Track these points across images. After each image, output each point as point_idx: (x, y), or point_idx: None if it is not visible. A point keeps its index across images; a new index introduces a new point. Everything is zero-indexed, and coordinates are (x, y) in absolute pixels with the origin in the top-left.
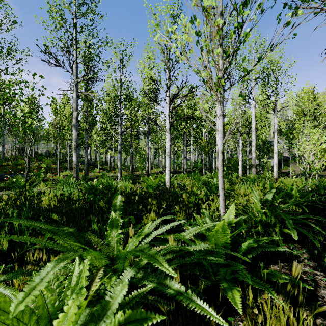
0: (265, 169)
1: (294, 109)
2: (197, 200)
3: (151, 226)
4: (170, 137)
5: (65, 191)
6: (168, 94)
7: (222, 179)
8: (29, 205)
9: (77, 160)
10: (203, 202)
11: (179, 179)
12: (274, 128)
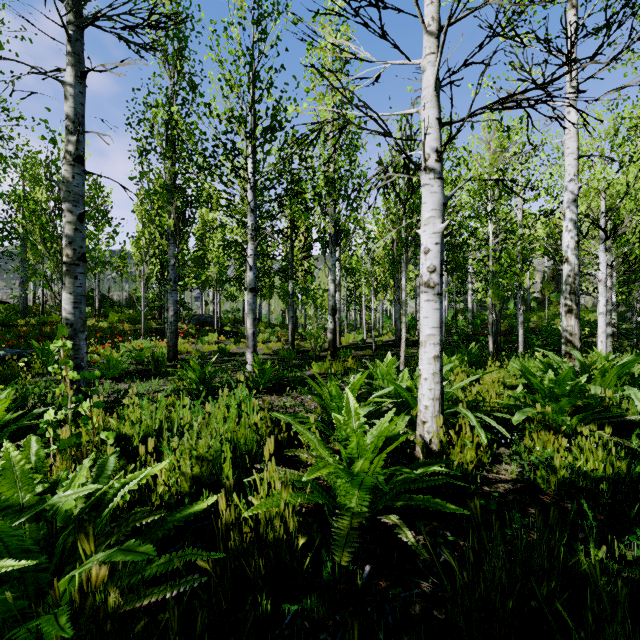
0: None
1: None
2: None
3: None
4: (444, 197)
5: None
6: None
7: None
8: None
9: (78, 310)
10: None
11: None
12: None
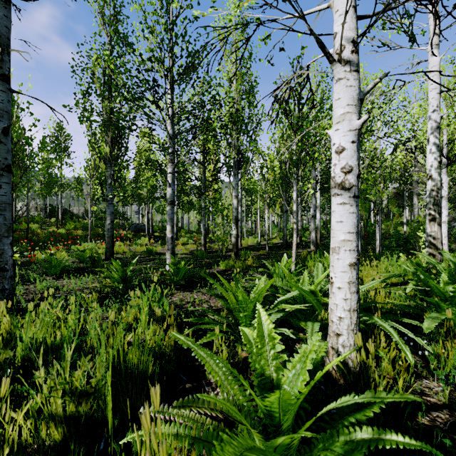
0: None
1: None
2: None
3: None
4: (359, 93)
5: None
6: None
7: None
8: None
9: (2, 217)
10: None
11: None
12: None
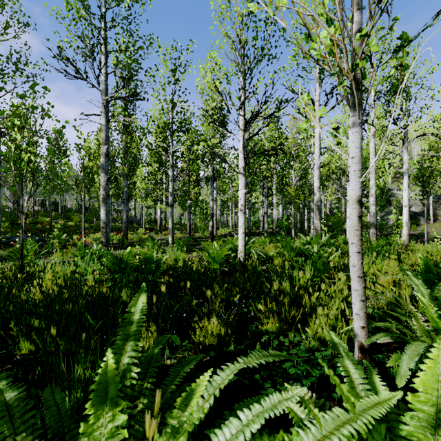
0: (394, 231)
1: (424, 143)
2: (296, 289)
3: (209, 389)
4: (246, 182)
5: (81, 266)
6: (243, 114)
7: (359, 257)
8: (2, 295)
9: (107, 217)
10: (307, 292)
11: (258, 245)
12: (404, 168)
